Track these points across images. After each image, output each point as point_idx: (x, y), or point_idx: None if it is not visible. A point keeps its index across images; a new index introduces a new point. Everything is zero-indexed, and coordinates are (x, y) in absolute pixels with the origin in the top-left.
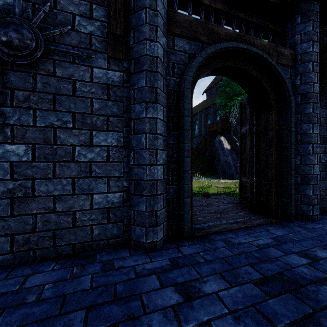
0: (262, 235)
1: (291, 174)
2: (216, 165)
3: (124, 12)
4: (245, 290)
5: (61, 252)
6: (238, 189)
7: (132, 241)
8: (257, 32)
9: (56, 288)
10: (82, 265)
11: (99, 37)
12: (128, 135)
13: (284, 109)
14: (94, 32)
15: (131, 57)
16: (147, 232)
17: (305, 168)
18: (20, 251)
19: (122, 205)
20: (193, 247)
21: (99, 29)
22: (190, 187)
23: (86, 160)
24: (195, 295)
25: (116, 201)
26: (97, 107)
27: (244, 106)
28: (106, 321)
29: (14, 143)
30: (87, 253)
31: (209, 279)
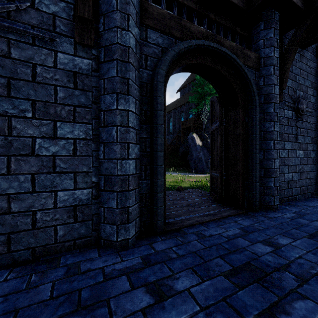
0: (231, 226)
1: (256, 168)
2: (189, 160)
3: None
4: (216, 284)
5: (18, 258)
6: (209, 183)
7: (102, 240)
8: (226, 35)
9: (7, 302)
10: (42, 272)
11: (64, 19)
12: (98, 127)
13: (250, 108)
14: (58, 14)
15: (101, 45)
16: (118, 230)
17: (267, 162)
18: None
19: (91, 202)
20: (166, 242)
21: (64, 10)
22: (163, 182)
23: (49, 153)
24: (167, 294)
25: (84, 198)
26: (62, 95)
27: (215, 104)
28: None
29: None
30: (50, 256)
31: (181, 275)
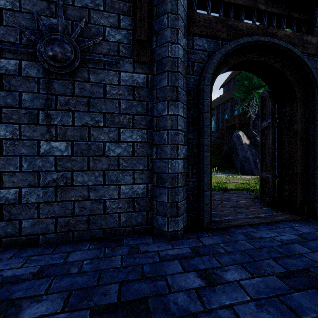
0: (285, 231)
1: None
2: (234, 160)
3: (148, 19)
4: (268, 282)
5: (94, 235)
6: (258, 185)
7: (155, 230)
8: (280, 23)
9: (93, 264)
10: (112, 247)
11: (125, 44)
12: (151, 131)
13: (311, 101)
14: (121, 40)
15: (154, 60)
16: (169, 222)
17: None
18: (62, 231)
19: (145, 196)
20: (213, 238)
21: (125, 37)
22: (209, 181)
23: (115, 154)
24: (217, 281)
25: (140, 192)
26: (124, 107)
27: (266, 99)
28: (136, 295)
29: (57, 141)
30: (116, 237)
31: (230, 268)
